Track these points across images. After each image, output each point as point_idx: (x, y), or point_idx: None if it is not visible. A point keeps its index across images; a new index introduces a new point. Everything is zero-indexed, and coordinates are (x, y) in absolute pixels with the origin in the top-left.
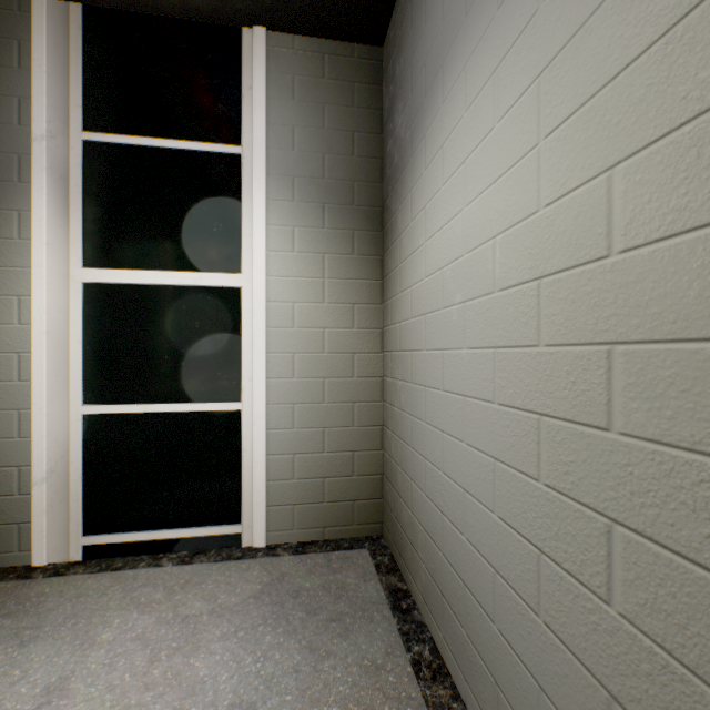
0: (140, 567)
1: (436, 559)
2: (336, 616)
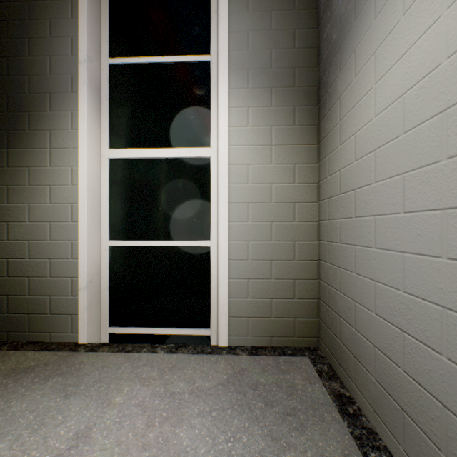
0: (142, 352)
1: (392, 374)
2: (290, 411)
